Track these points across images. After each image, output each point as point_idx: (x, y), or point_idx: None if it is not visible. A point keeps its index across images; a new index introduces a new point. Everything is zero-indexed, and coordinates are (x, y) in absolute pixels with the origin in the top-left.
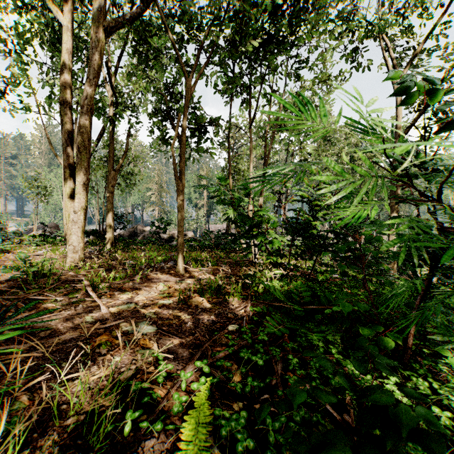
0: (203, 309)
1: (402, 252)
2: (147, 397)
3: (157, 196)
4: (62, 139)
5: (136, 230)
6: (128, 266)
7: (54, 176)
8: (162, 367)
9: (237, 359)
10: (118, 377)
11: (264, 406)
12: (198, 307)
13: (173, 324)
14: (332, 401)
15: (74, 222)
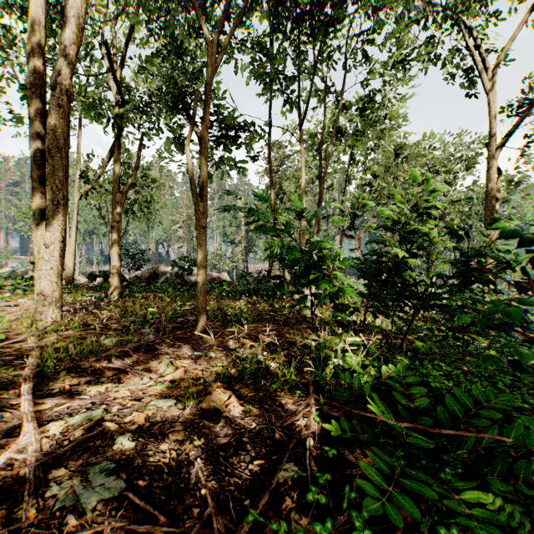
0: (228, 420)
1: None
2: None
3: (185, 230)
4: (30, 139)
5: (157, 271)
6: (123, 326)
7: None
8: None
9: None
10: None
11: None
12: (220, 414)
13: (163, 468)
14: None
15: (44, 260)
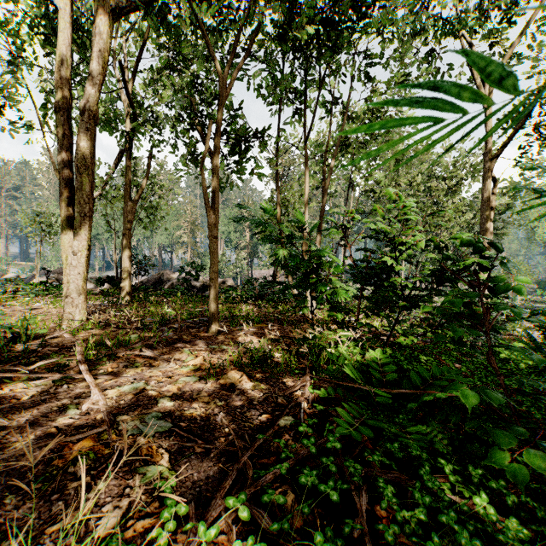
0: (242, 391)
1: None
2: None
3: (189, 235)
4: (58, 157)
5: (162, 276)
6: (143, 325)
7: None
8: (169, 511)
9: (294, 480)
10: (95, 524)
11: None
12: (235, 387)
13: (197, 417)
14: None
15: (72, 266)
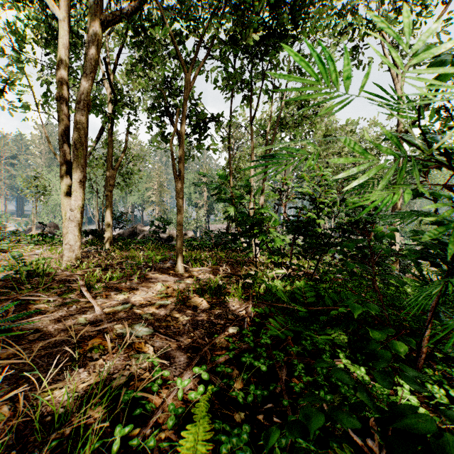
0: (202, 310)
1: (449, 243)
2: (139, 409)
3: (157, 195)
4: (59, 135)
5: (136, 229)
6: (125, 265)
7: (54, 175)
8: (157, 373)
9: (239, 364)
10: (109, 384)
11: (273, 428)
12: (197, 308)
13: (171, 326)
14: (356, 426)
15: (70, 220)
